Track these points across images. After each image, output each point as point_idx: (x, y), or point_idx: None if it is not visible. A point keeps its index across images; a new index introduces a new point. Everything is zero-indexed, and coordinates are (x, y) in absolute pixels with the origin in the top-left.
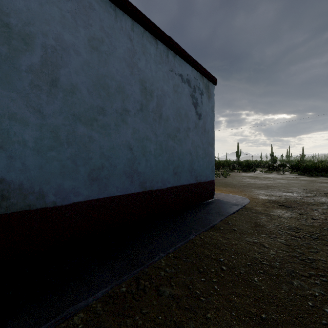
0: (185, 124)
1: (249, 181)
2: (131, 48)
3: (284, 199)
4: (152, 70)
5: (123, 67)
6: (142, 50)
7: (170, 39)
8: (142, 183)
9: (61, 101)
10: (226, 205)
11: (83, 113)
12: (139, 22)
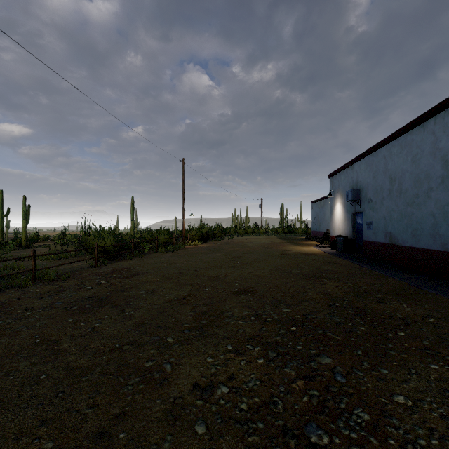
0: None
1: None
2: (434, 139)
3: None
4: None
5: (428, 159)
6: (443, 130)
7: None
8: (443, 244)
9: (403, 198)
10: None
11: (409, 201)
12: (437, 113)
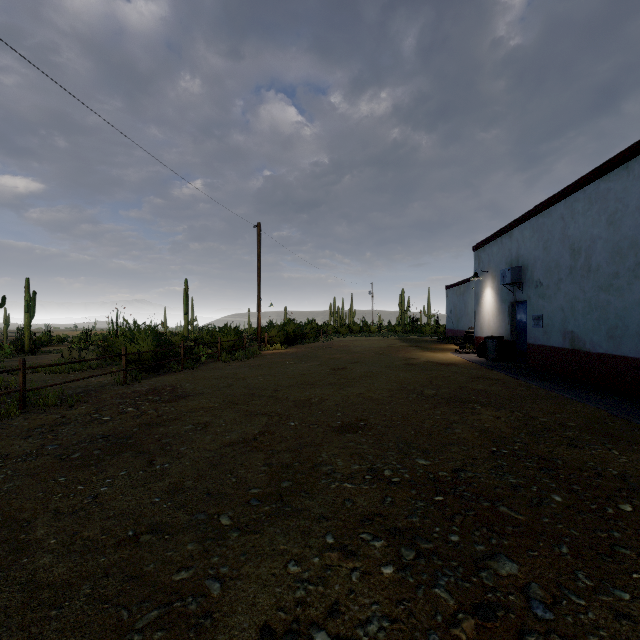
0: None
1: None
2: None
3: None
4: None
5: (636, 218)
6: None
7: None
8: None
9: (592, 280)
10: None
11: (603, 283)
12: None
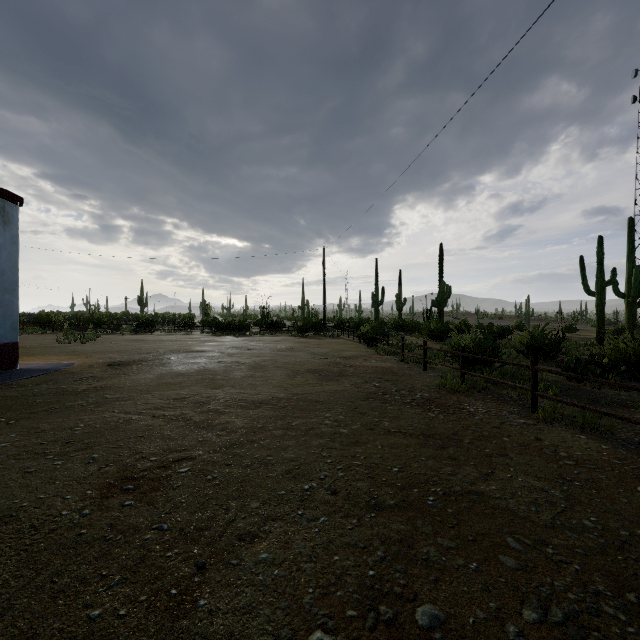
0: None
1: (120, 346)
2: None
3: (127, 359)
4: None
5: None
6: None
7: None
8: None
9: None
10: (30, 372)
11: None
12: None
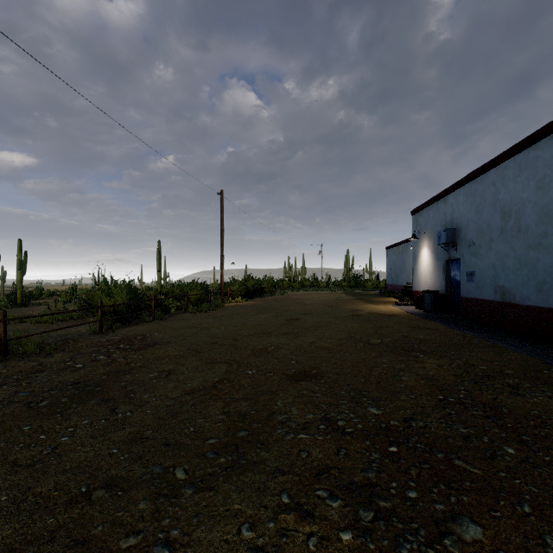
0: None
1: None
2: None
3: None
4: None
5: None
6: None
7: None
8: None
9: (522, 239)
10: None
11: (532, 242)
12: None
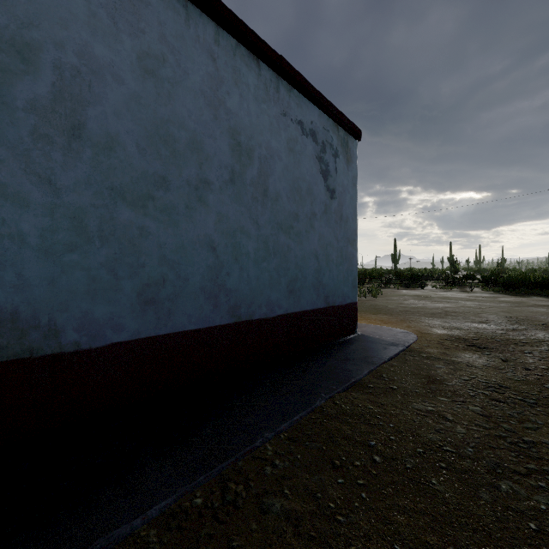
0: (307, 207)
1: (415, 304)
2: (215, 75)
3: (475, 334)
4: (252, 113)
5: (201, 107)
6: (234, 78)
7: (283, 60)
8: (234, 308)
9: (90, 164)
10: (378, 345)
11: (128, 186)
12: (228, 29)
